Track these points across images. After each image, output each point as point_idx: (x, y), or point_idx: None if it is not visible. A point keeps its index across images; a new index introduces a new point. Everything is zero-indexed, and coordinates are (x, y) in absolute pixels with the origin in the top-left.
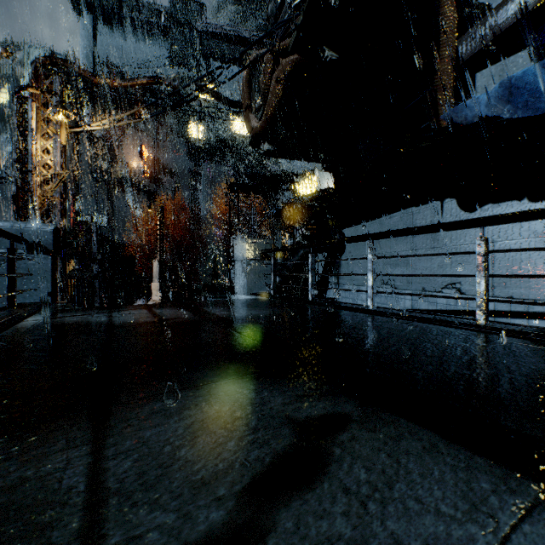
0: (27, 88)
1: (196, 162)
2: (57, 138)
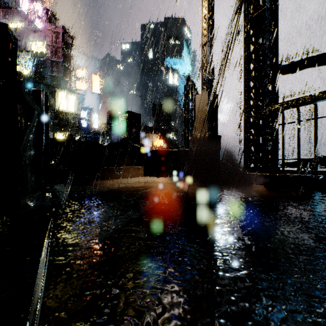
0: None
1: None
2: None
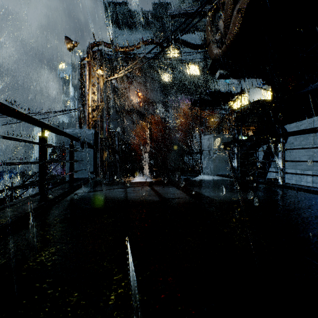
0: (85, 58)
1: (167, 95)
2: (99, 85)
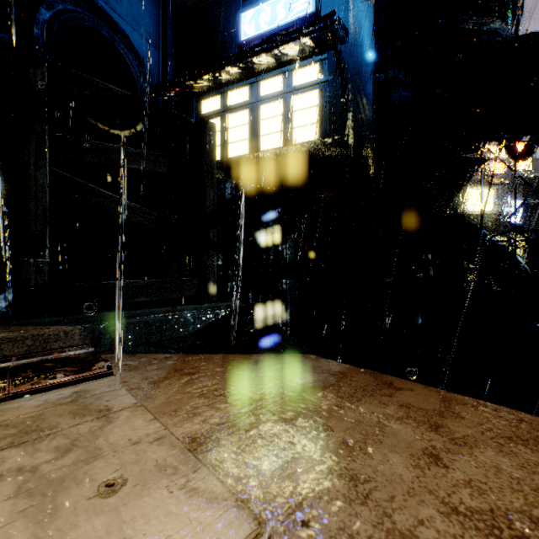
0: None
1: None
2: None
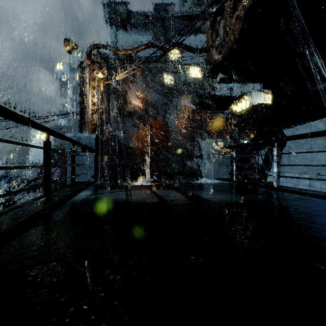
0: (85, 61)
1: (168, 98)
2: (99, 88)
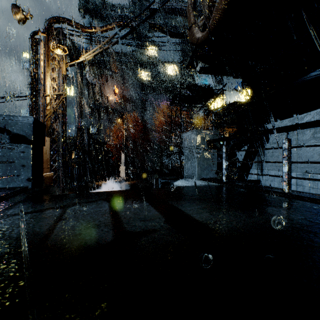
0: (38, 32)
1: (145, 94)
2: (60, 70)
